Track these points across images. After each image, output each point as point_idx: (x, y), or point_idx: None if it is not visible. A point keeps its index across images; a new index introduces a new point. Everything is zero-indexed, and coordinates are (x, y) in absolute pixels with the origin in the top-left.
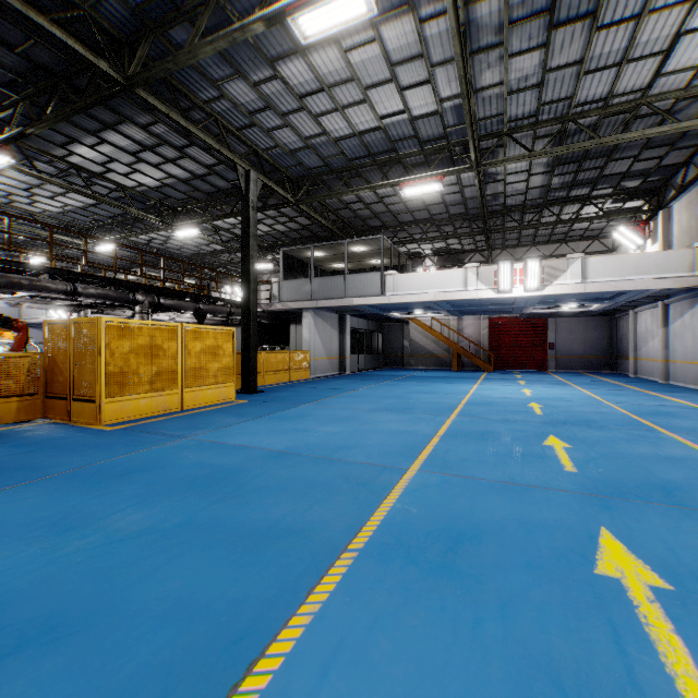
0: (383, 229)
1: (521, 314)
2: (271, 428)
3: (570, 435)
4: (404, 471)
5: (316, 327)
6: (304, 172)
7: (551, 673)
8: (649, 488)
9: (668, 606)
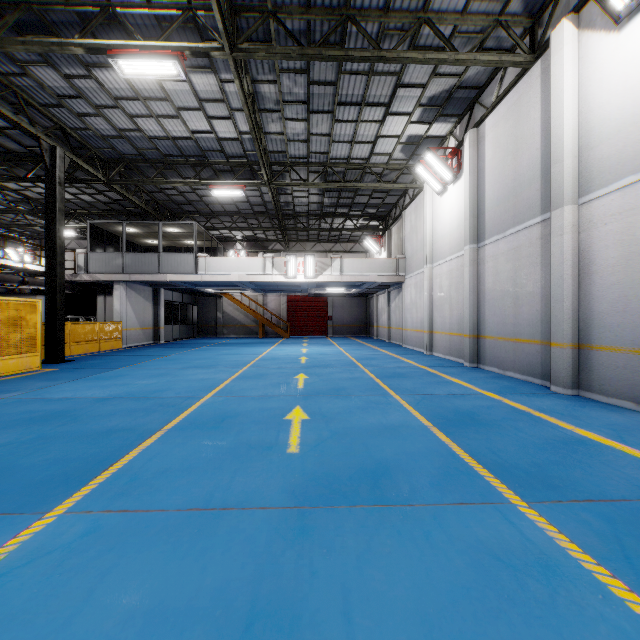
0: (197, 214)
1: (309, 294)
2: (91, 385)
3: (313, 372)
4: (201, 398)
5: (129, 299)
6: (117, 156)
7: (248, 443)
8: (332, 390)
9: (304, 423)
